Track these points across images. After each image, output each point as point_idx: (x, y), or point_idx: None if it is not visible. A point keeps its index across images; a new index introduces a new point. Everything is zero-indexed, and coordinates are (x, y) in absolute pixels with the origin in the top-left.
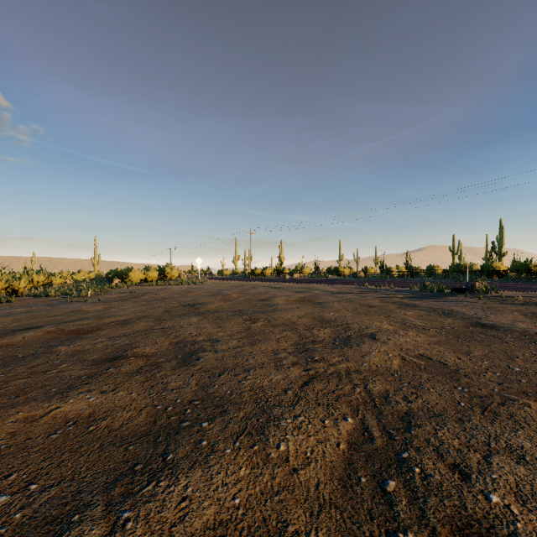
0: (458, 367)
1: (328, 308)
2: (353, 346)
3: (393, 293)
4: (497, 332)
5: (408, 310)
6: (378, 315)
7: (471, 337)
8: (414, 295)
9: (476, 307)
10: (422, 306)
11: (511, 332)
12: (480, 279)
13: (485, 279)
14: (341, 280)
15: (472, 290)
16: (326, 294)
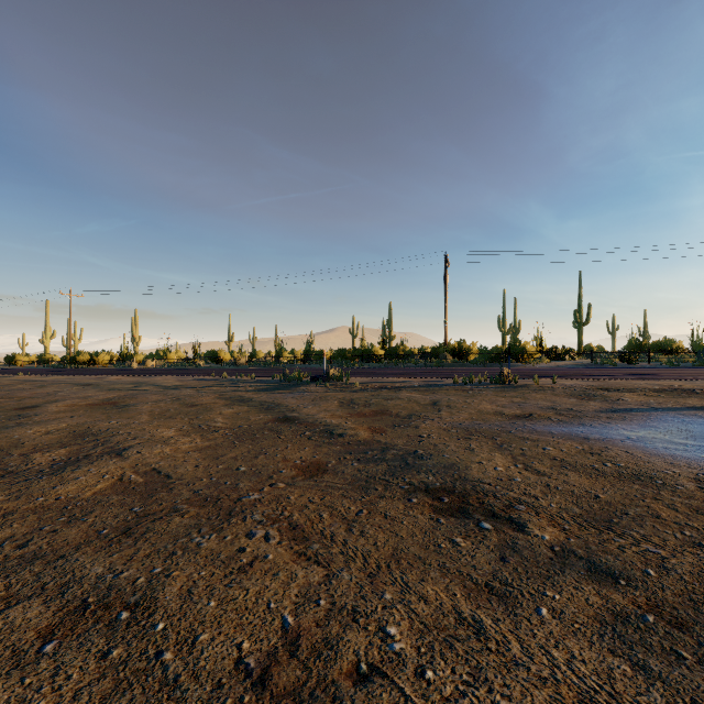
0: (180, 478)
1: (125, 413)
2: (63, 472)
3: (248, 385)
4: (287, 426)
5: (231, 408)
6: (183, 418)
7: (253, 436)
8: (268, 387)
9: (309, 397)
10: (255, 401)
11: (299, 424)
12: (359, 365)
13: (363, 365)
14: (209, 369)
15: (328, 378)
16: (157, 390)
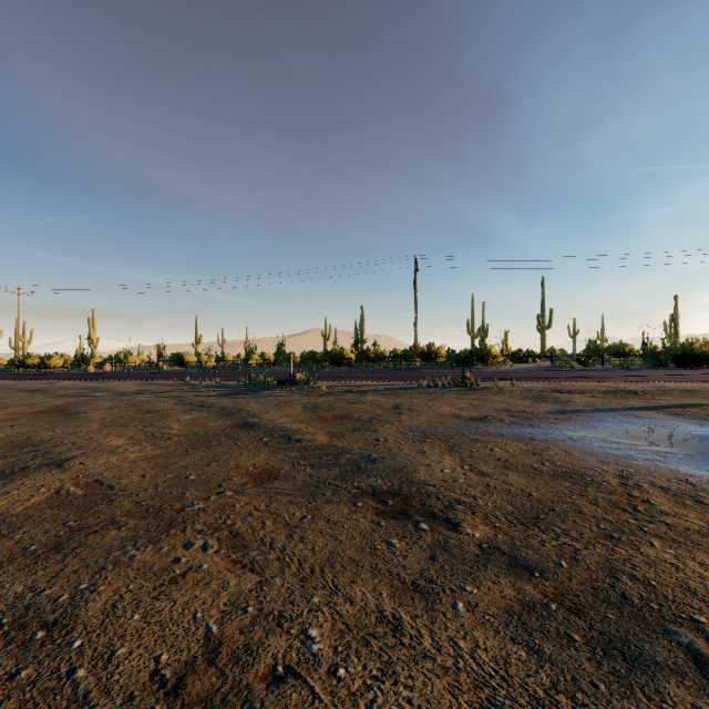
0: (124, 489)
1: (74, 421)
2: None
3: (211, 389)
4: (246, 432)
5: (190, 414)
6: (136, 426)
7: (208, 443)
8: (232, 391)
9: (273, 402)
10: (216, 406)
11: (258, 430)
12: (329, 368)
13: (333, 368)
14: (172, 373)
15: (294, 382)
16: (112, 396)
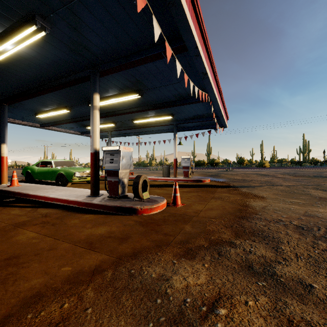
0: None
1: None
2: None
3: None
4: None
5: None
6: None
7: None
8: None
9: None
10: None
11: None
12: None
13: None
14: None
15: None
16: None
